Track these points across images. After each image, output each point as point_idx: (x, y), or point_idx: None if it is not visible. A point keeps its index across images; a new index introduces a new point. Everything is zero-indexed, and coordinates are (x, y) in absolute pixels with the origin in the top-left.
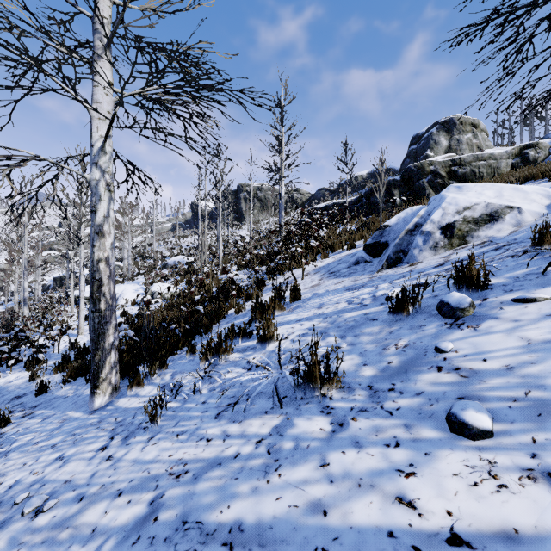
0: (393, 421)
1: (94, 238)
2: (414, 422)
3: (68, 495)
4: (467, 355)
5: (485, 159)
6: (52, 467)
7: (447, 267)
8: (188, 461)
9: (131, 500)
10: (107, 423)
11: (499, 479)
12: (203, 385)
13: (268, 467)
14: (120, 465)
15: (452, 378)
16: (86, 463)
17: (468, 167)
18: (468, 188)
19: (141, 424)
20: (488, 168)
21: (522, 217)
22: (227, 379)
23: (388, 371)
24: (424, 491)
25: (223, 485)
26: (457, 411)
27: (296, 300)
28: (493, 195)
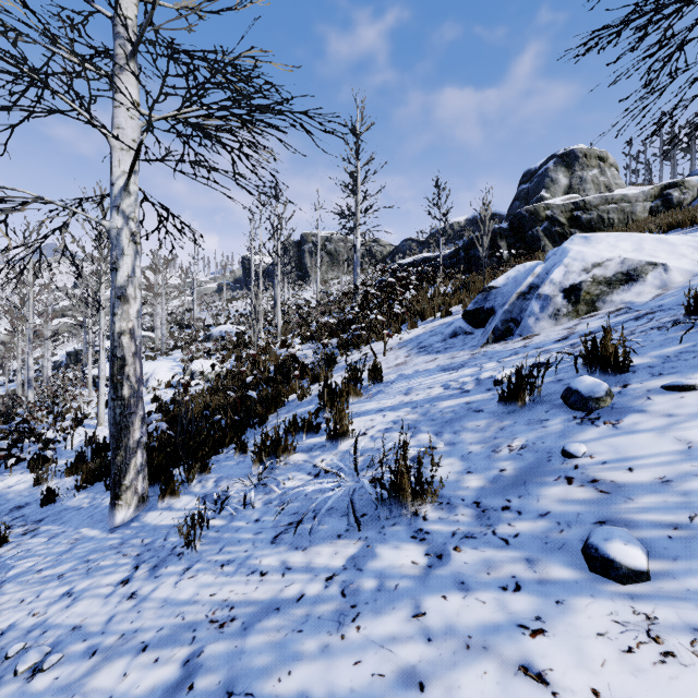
0: (511, 553)
1: (115, 303)
2: (539, 555)
3: (76, 647)
4: (606, 463)
5: (617, 202)
6: (58, 606)
7: (572, 341)
8: (236, 604)
9: (159, 658)
10: (130, 546)
11: (663, 643)
12: (256, 496)
13: (342, 616)
14: (145, 606)
15: (587, 494)
16: (102, 602)
17: (595, 212)
18: (598, 238)
19: (175, 549)
20: (620, 213)
21: (668, 276)
22: (288, 488)
23: (501, 482)
24: (559, 658)
25: (282, 641)
26: (598, 541)
27: (376, 384)
28: (631, 249)
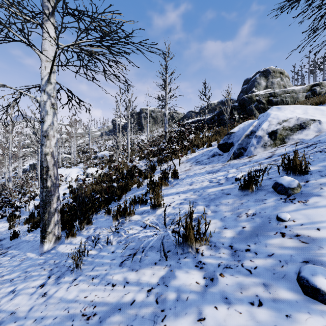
0: (253, 279)
1: (43, 139)
2: (271, 281)
3: None
4: (303, 224)
5: (290, 93)
6: (6, 298)
7: (274, 158)
8: (97, 304)
9: None
10: (48, 264)
11: None
12: (114, 238)
13: (156, 317)
14: (50, 302)
15: (295, 243)
16: (28, 298)
17: (279, 97)
18: (285, 108)
19: (70, 267)
20: (291, 98)
21: (321, 126)
22: (130, 234)
23: (243, 234)
24: None
25: None
26: (308, 276)
27: (175, 179)
28: (301, 113)
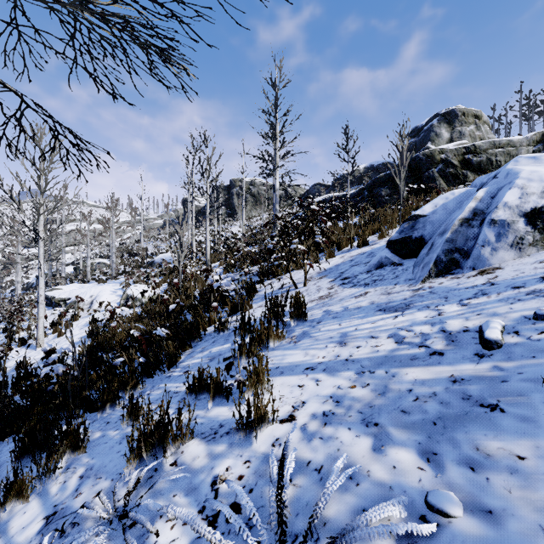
0: None
1: None
2: None
3: None
4: None
5: (503, 146)
6: None
7: None
8: None
9: None
10: None
11: None
12: None
13: None
14: None
15: None
16: None
17: (484, 155)
18: None
19: None
20: (506, 156)
21: None
22: None
23: None
24: None
25: None
26: None
27: (300, 321)
28: None
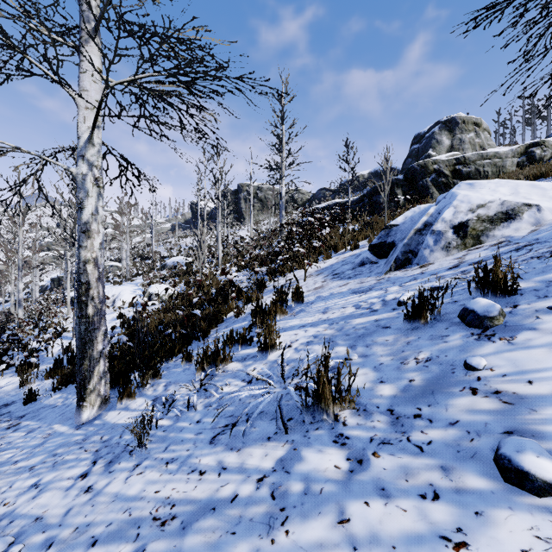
0: (426, 460)
1: (81, 237)
2: (453, 463)
3: (36, 539)
4: (506, 375)
5: (490, 158)
6: (26, 496)
7: (463, 269)
8: (177, 502)
9: None
10: (91, 442)
11: None
12: (198, 399)
13: (272, 519)
14: (99, 500)
15: (492, 404)
16: (62, 495)
17: (473, 166)
18: (481, 185)
19: (128, 446)
20: (493, 167)
21: (541, 215)
22: (225, 393)
23: (411, 391)
24: None
25: (216, 543)
26: (511, 453)
27: (299, 304)
28: (509, 192)
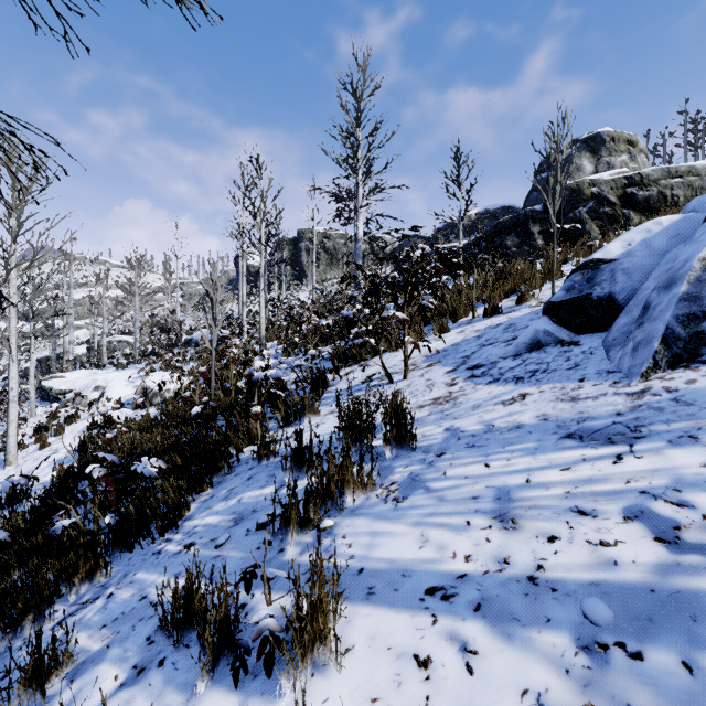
0: None
1: None
2: None
3: None
4: None
5: (682, 175)
6: None
7: None
8: None
9: None
10: None
11: None
12: None
13: None
14: None
15: None
16: None
17: (655, 187)
18: None
19: None
20: (687, 188)
21: None
22: None
23: None
24: None
25: None
26: None
27: (402, 449)
28: None
